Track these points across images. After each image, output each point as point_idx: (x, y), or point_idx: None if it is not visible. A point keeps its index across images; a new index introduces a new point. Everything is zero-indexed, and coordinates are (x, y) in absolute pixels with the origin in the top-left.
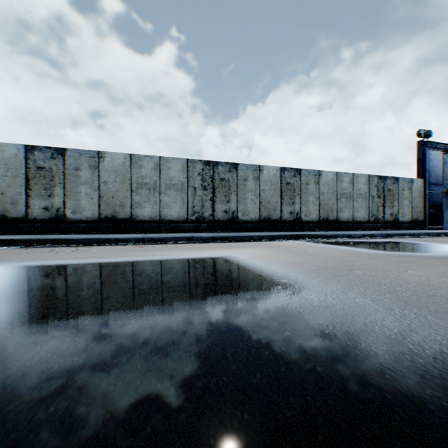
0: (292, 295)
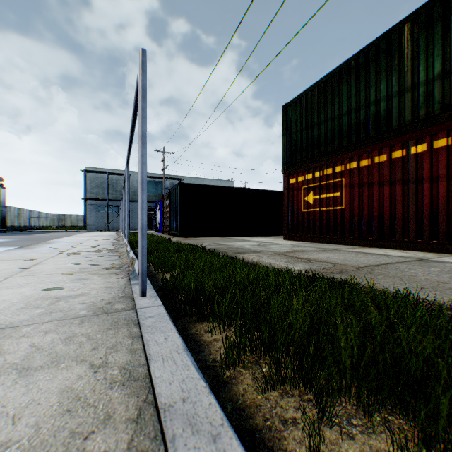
0: None
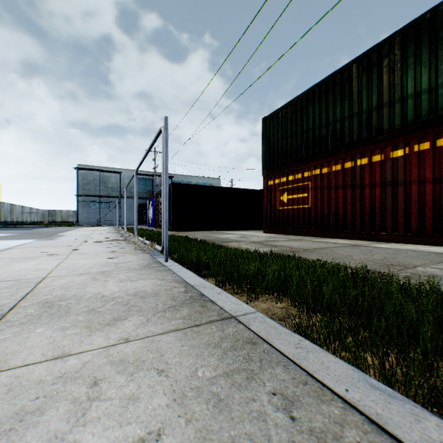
0: (1, 241)
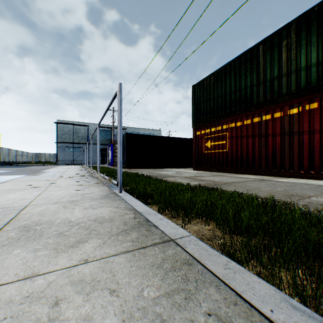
0: None
